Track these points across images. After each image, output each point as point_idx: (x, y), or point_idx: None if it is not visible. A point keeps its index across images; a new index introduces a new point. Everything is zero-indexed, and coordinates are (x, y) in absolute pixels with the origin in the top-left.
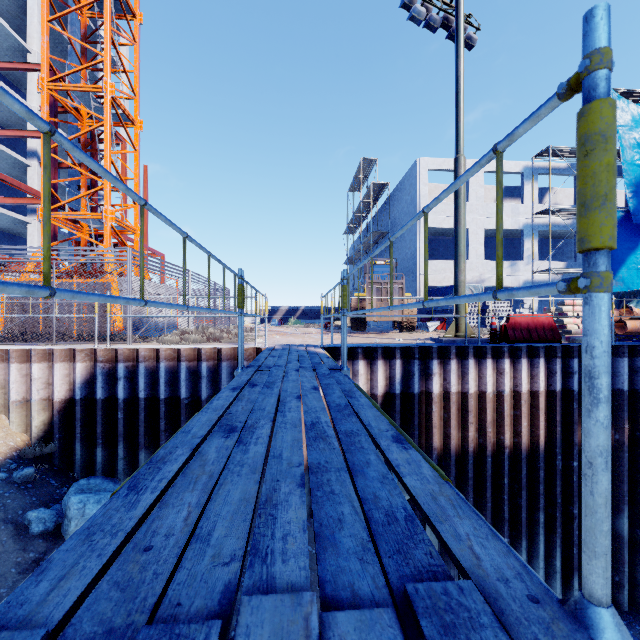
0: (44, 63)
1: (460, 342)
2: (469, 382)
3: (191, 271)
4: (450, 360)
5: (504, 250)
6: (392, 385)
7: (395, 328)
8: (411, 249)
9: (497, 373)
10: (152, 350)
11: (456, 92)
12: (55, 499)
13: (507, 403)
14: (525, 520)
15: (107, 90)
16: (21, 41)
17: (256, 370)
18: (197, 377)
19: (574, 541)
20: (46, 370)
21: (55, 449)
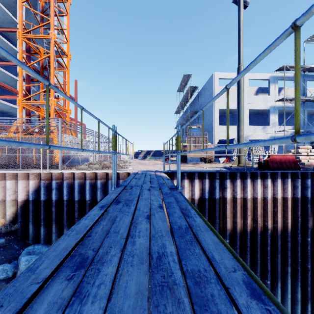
0: (20, 24)
1: (241, 169)
2: (247, 192)
3: (95, 131)
4: (236, 179)
5: (258, 120)
6: (203, 193)
7: (202, 161)
8: (210, 120)
9: (263, 187)
10: (71, 173)
11: (238, 30)
12: (15, 257)
13: (269, 204)
14: (280, 271)
15: (52, 37)
16: (14, 18)
17: (123, 189)
18: (95, 188)
19: (308, 283)
20: (14, 184)
21: (18, 227)
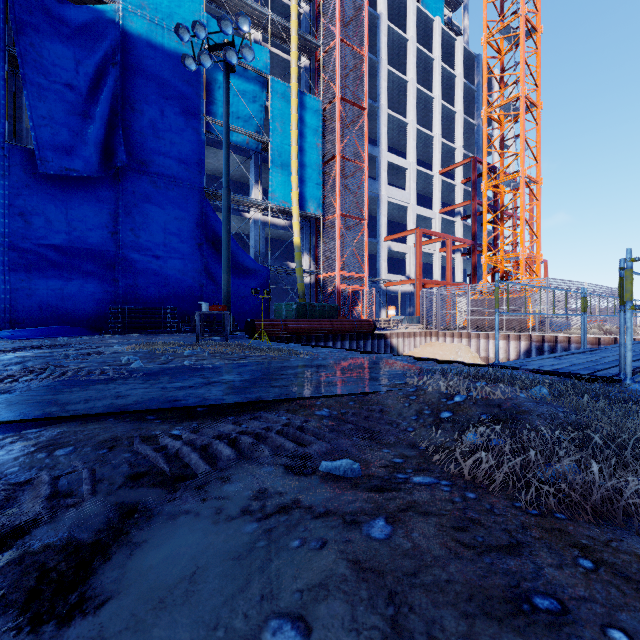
0: (484, 174)
1: None
2: None
3: (586, 283)
4: None
5: None
6: None
7: None
8: None
9: None
10: (565, 337)
11: None
12: None
13: None
14: None
15: (522, 174)
16: (452, 146)
17: (639, 343)
18: None
19: None
20: (505, 344)
21: None
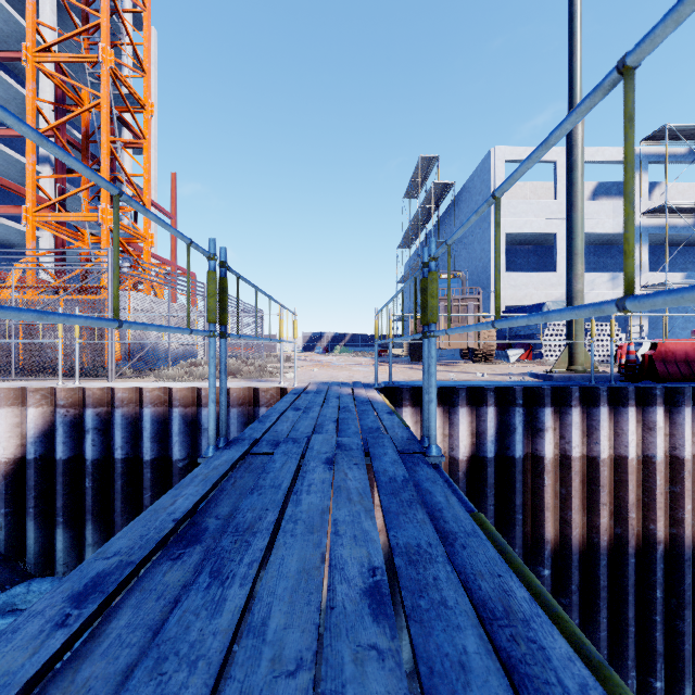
0: (29, 29)
1: (578, 380)
2: (601, 442)
3: None
4: (571, 408)
5: (599, 261)
6: (481, 444)
7: (464, 357)
8: (483, 260)
9: (643, 428)
10: (134, 390)
11: (569, 18)
12: None
13: (661, 474)
14: (689, 655)
15: (104, 59)
16: None
17: (241, 455)
18: (196, 429)
19: None
20: None
21: None
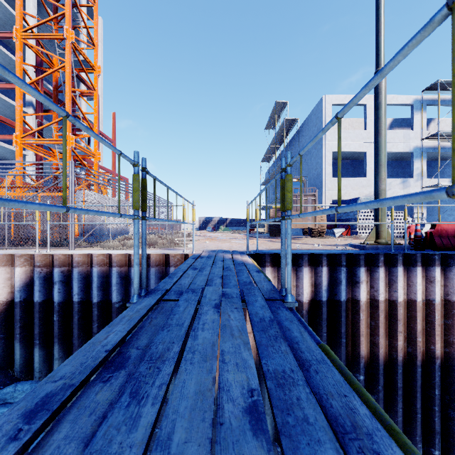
0: (18, 17)
1: (383, 249)
2: (398, 290)
3: None
4: (378, 268)
5: (394, 170)
6: (318, 292)
7: (305, 234)
8: (317, 170)
9: (426, 281)
10: (86, 256)
11: (376, 8)
12: None
13: (438, 312)
14: None
15: (68, 37)
16: None
17: (156, 301)
18: (128, 282)
19: None
20: None
21: None
